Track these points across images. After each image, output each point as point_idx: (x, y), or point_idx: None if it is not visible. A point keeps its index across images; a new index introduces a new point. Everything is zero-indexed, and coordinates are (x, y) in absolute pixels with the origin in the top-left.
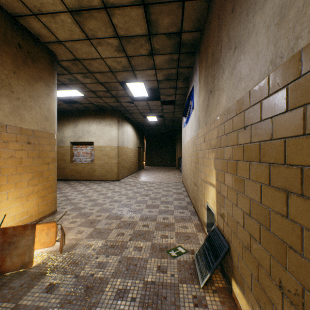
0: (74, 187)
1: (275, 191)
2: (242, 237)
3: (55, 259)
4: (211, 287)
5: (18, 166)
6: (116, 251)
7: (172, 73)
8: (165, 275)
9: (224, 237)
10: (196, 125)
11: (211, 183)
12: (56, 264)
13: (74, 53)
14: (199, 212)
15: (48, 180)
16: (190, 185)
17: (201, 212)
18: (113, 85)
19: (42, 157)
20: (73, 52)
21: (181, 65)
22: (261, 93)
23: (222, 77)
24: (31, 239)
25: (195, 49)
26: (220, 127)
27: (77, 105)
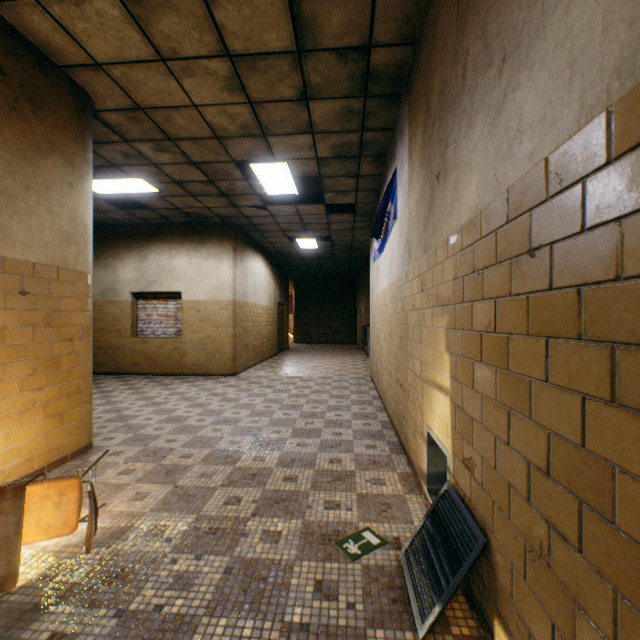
0: (139, 390)
1: (632, 420)
2: (524, 525)
3: (75, 568)
4: (443, 637)
5: None
6: (220, 543)
7: (349, 142)
8: (335, 606)
9: (474, 514)
10: (403, 254)
11: (439, 385)
12: (74, 581)
13: (132, 92)
14: (410, 447)
15: (72, 377)
16: (389, 386)
17: (415, 448)
18: (221, 167)
19: (56, 326)
20: (129, 90)
21: (370, 123)
22: (585, 157)
23: (468, 138)
24: (12, 522)
25: (401, 88)
26: (462, 254)
27: (145, 214)
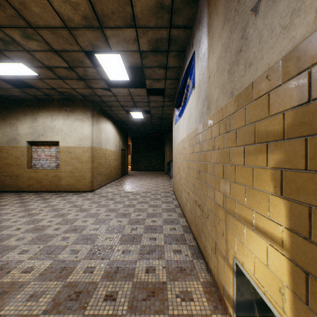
0: (25, 204)
1: None
2: None
3: None
4: None
5: None
6: None
7: (161, 38)
8: None
9: None
10: (202, 109)
11: (259, 228)
12: None
13: None
14: (210, 258)
15: None
16: (187, 202)
17: (216, 264)
18: (75, 56)
19: None
20: None
21: (176, 21)
22: None
23: None
24: None
25: None
26: None
27: (33, 92)
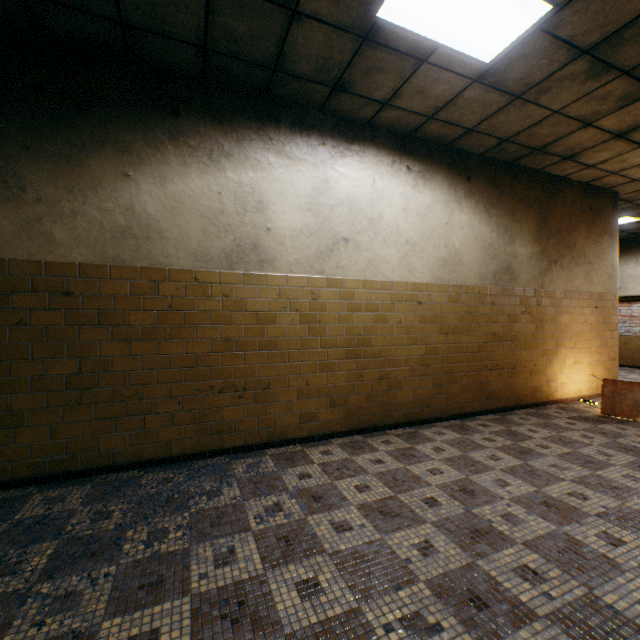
0: None
1: None
2: None
3: None
4: None
5: (588, 331)
6: None
7: None
8: None
9: None
10: None
11: None
12: None
13: None
14: None
15: (610, 351)
16: None
17: None
18: None
19: (605, 323)
20: None
21: None
22: None
23: None
24: (637, 396)
25: None
26: None
27: None
